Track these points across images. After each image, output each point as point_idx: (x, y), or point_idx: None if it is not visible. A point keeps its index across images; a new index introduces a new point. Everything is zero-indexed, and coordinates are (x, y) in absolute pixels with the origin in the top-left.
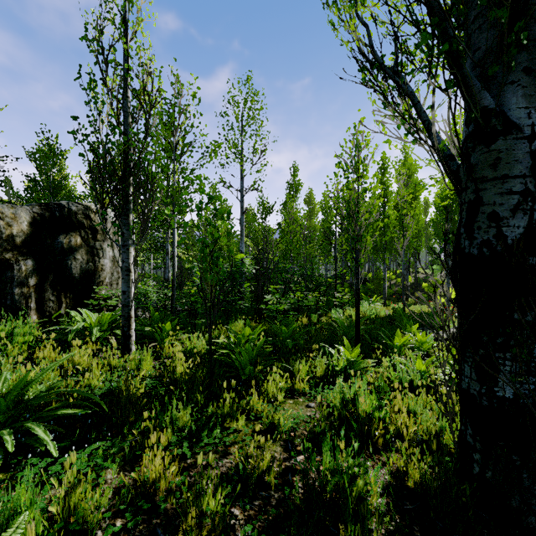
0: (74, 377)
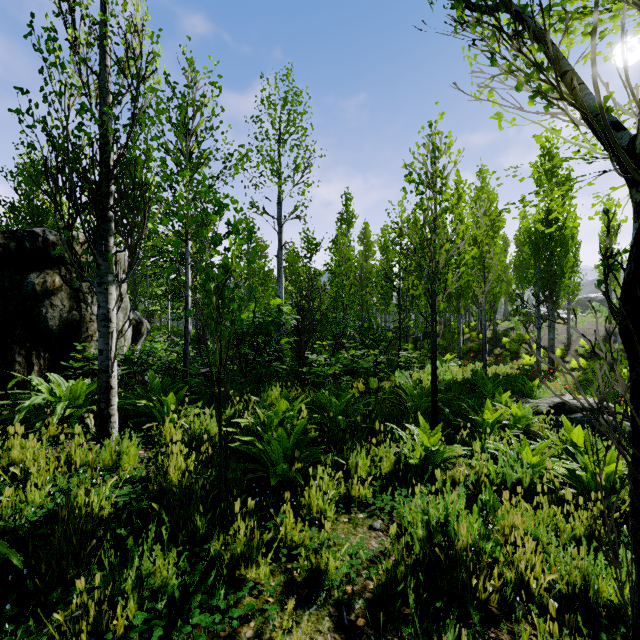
0: (12, 483)
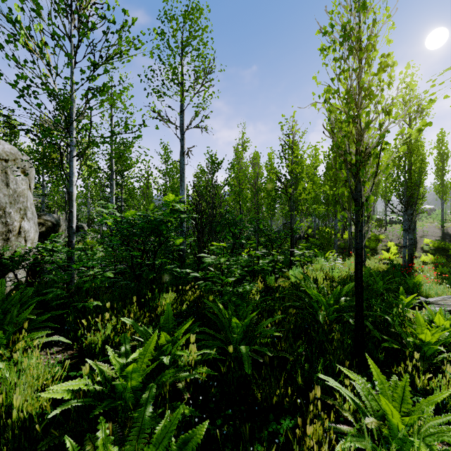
0: None
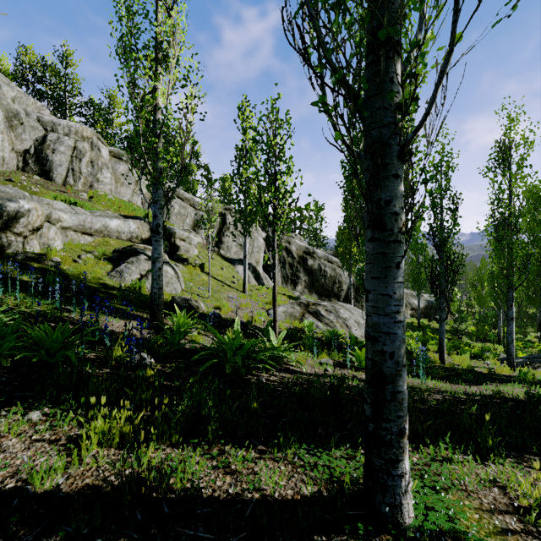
0: None
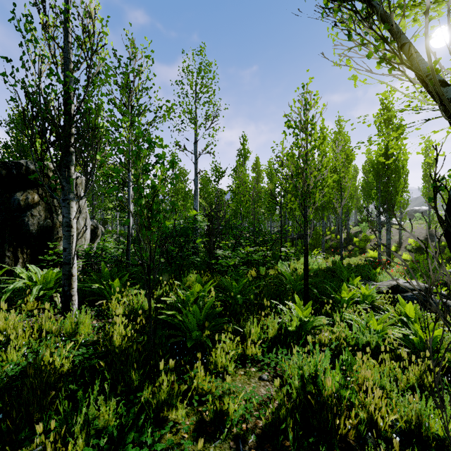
0: None
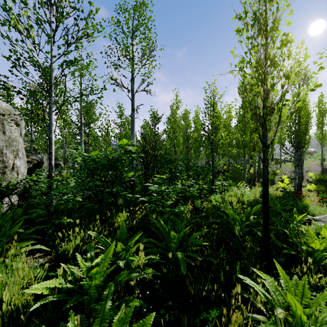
0: None
